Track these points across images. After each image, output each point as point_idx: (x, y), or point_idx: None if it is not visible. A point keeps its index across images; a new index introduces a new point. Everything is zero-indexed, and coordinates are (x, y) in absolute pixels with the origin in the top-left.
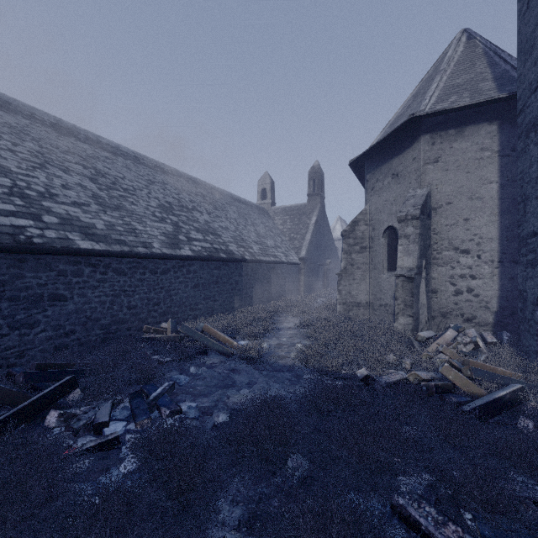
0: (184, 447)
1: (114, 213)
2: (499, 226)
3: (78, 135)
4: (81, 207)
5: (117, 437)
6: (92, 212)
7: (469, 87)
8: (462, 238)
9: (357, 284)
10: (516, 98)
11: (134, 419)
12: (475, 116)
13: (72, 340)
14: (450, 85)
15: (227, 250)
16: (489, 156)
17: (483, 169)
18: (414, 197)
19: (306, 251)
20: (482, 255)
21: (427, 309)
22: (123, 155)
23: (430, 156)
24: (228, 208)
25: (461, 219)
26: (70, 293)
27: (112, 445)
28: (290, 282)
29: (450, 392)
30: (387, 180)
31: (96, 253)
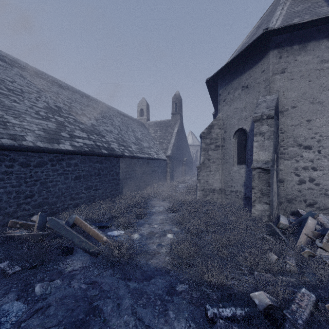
0: None
1: None
2: None
3: None
4: None
5: None
6: None
7: (308, 12)
8: (305, 136)
9: (213, 175)
10: None
11: None
12: (316, 33)
13: None
14: (291, 12)
15: (109, 147)
16: (328, 67)
17: (323, 78)
18: (265, 101)
19: (171, 151)
20: (322, 150)
21: (277, 196)
22: (20, 68)
23: (278, 68)
24: (114, 118)
25: (304, 120)
26: None
27: None
28: (160, 173)
29: None
30: (238, 92)
31: None
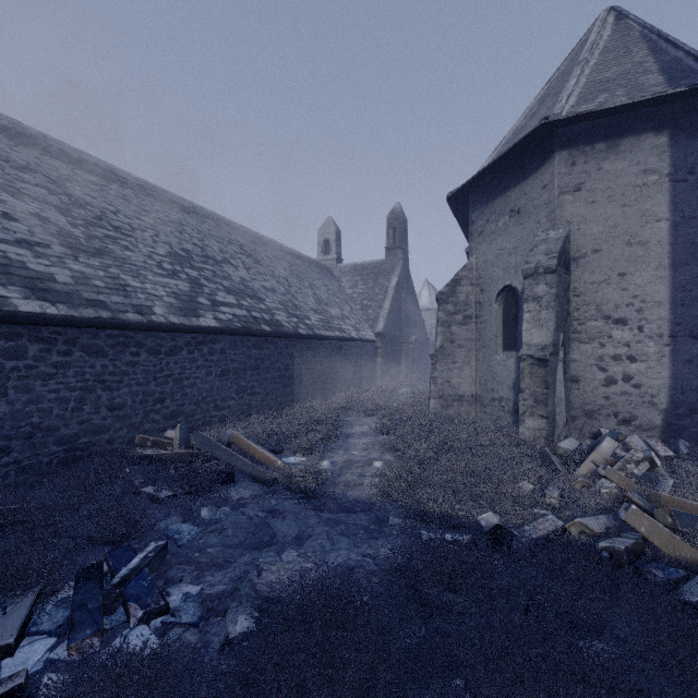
0: None
1: (92, 261)
2: (671, 284)
3: (48, 148)
4: (32, 247)
5: (17, 688)
6: (53, 256)
7: (625, 82)
8: (616, 301)
9: (459, 369)
10: (696, 96)
11: (68, 637)
12: (635, 123)
13: (5, 463)
14: (595, 80)
15: (272, 320)
16: (656, 182)
17: (647, 200)
18: (545, 241)
19: (384, 324)
20: (646, 326)
21: (565, 406)
22: (119, 182)
23: (569, 182)
24: (276, 262)
25: (614, 274)
26: None
27: None
28: (362, 367)
29: (643, 555)
30: (503, 219)
31: (49, 320)
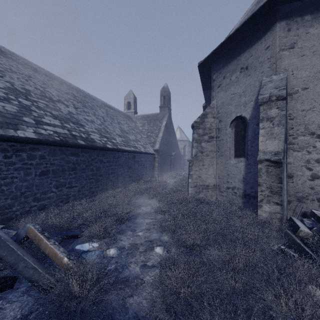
0: None
1: None
2: None
3: None
4: None
5: None
6: None
7: None
8: (319, 123)
9: (206, 169)
10: None
11: None
12: None
13: None
14: None
15: (88, 138)
16: None
17: None
18: (271, 81)
19: (159, 145)
20: None
21: (286, 194)
22: None
23: (286, 42)
24: (97, 108)
25: (317, 104)
26: None
27: None
28: (147, 168)
29: None
30: (235, 75)
31: None
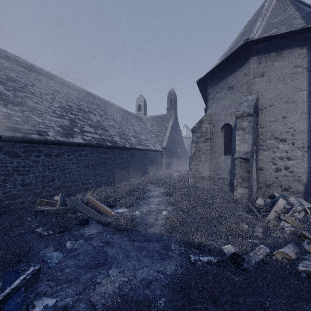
0: None
1: (15, 107)
2: (308, 122)
3: None
4: None
5: None
6: None
7: (284, 23)
8: (281, 130)
9: (203, 164)
10: None
11: None
12: (290, 42)
13: None
14: (270, 23)
15: (112, 140)
16: (301, 71)
17: (296, 80)
18: (246, 101)
19: (166, 143)
20: (296, 142)
21: (256, 182)
22: (37, 72)
23: (258, 72)
24: (115, 114)
25: (280, 117)
26: None
27: None
28: (156, 163)
29: None
30: (224, 91)
31: None
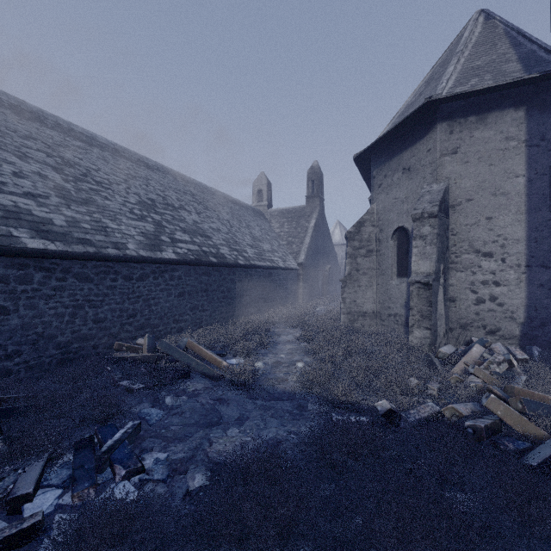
0: (133, 546)
1: (81, 208)
2: (527, 226)
3: (45, 121)
4: (36, 199)
5: (37, 523)
6: (51, 205)
7: (491, 69)
8: (484, 239)
9: (363, 291)
10: (546, 80)
11: (71, 488)
12: (499, 101)
13: (17, 363)
14: (469, 67)
15: (218, 253)
16: (515, 146)
17: (508, 161)
18: (429, 192)
19: (305, 256)
20: (508, 258)
21: (445, 320)
22: (100, 146)
23: (448, 147)
24: (220, 208)
25: (483, 218)
26: (13, 305)
27: (27, 538)
28: (288, 290)
29: (499, 432)
30: (397, 175)
31: (49, 254)
